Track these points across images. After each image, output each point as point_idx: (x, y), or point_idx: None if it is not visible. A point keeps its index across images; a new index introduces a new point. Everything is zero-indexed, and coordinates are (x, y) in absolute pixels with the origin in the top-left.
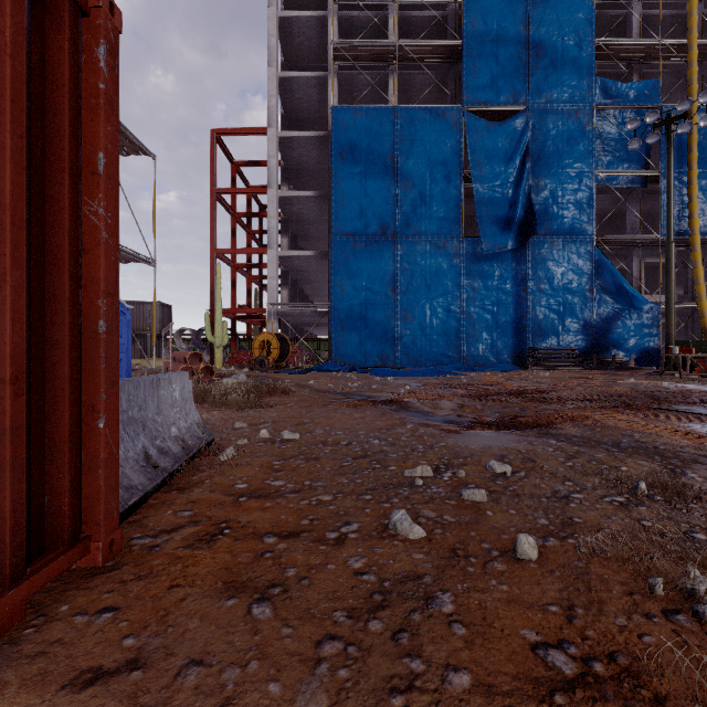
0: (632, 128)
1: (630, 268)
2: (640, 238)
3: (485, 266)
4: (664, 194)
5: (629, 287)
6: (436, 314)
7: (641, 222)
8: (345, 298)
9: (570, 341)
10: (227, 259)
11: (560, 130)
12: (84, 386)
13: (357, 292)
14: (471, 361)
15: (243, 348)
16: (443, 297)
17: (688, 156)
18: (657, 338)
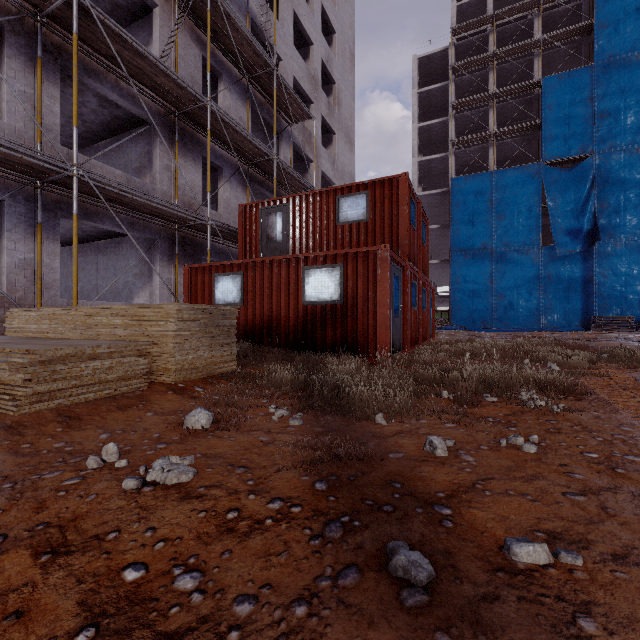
0: None
1: None
2: None
3: (559, 263)
4: None
5: None
6: (521, 295)
7: None
8: (459, 288)
9: (631, 312)
10: None
11: (622, 165)
12: (433, 324)
13: (467, 284)
14: (547, 325)
15: None
16: (526, 285)
17: None
18: None
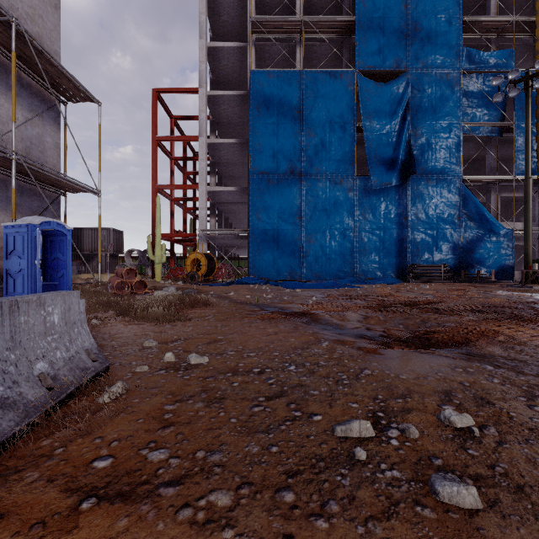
0: (496, 84)
1: (489, 201)
2: (498, 176)
3: (374, 199)
4: (517, 142)
5: (489, 216)
6: (334, 237)
7: (498, 164)
8: (260, 225)
9: (442, 260)
10: (166, 193)
11: (434, 90)
12: None
13: (270, 219)
14: (362, 276)
15: (180, 265)
16: (340, 224)
17: (537, 110)
18: (512, 257)
